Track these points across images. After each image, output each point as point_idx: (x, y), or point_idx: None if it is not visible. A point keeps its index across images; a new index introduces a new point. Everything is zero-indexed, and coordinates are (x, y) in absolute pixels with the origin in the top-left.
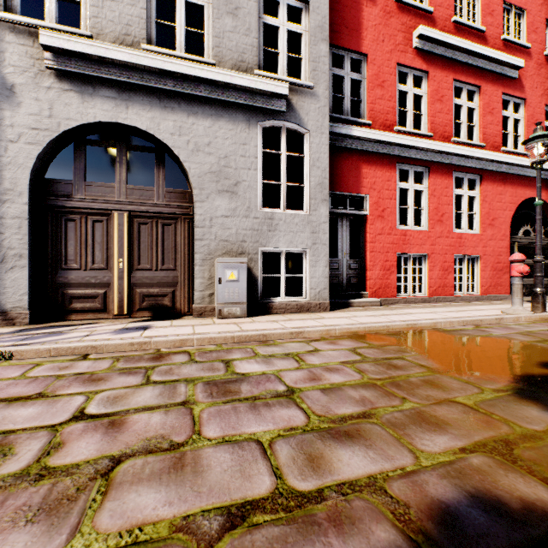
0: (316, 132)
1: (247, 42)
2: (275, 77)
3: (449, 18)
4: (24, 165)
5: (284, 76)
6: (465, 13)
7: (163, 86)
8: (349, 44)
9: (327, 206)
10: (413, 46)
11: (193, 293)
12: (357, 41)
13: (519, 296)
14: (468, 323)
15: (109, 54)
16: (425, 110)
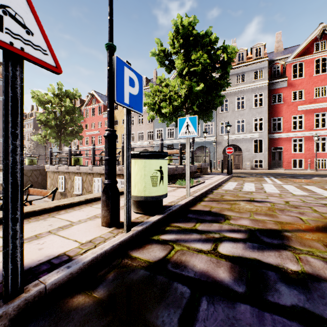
0: (265, 139)
1: (251, 128)
2: (256, 132)
3: (312, 98)
4: (221, 151)
5: (258, 131)
6: (320, 93)
7: (238, 138)
8: (277, 116)
9: (267, 151)
10: (297, 110)
11: (242, 166)
12: (279, 115)
13: (308, 168)
14: (289, 171)
15: (231, 136)
16: (303, 123)
